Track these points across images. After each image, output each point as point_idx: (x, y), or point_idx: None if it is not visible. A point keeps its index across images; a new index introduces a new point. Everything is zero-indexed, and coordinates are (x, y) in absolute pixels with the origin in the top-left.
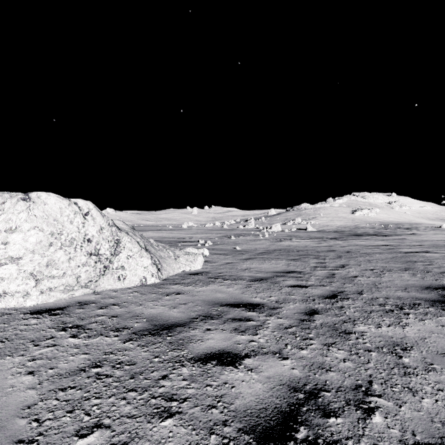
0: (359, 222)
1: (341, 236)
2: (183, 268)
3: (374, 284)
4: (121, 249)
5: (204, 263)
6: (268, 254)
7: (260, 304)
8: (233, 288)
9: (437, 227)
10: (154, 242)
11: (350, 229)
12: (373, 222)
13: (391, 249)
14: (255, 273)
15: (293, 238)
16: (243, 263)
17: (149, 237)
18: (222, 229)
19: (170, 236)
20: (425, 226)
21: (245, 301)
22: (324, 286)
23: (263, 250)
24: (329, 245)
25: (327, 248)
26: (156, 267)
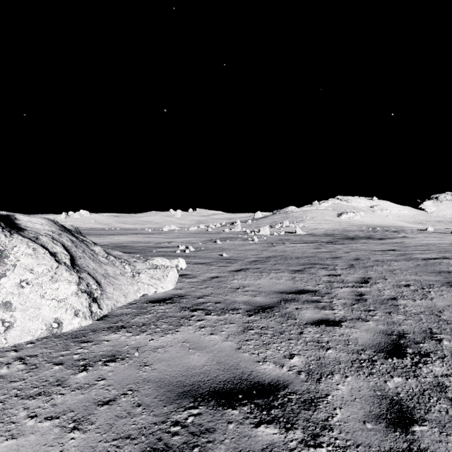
0: (346, 225)
1: (335, 240)
2: (144, 290)
3: (433, 312)
4: (6, 269)
5: (180, 278)
6: (263, 263)
7: (278, 385)
8: (222, 335)
9: (422, 230)
10: (102, 251)
11: (339, 232)
12: (359, 225)
13: (403, 254)
14: (252, 296)
15: (286, 242)
16: (233, 278)
17: (120, 242)
18: (207, 233)
19: (145, 240)
20: (410, 229)
21: (247, 376)
22: (365, 321)
23: (255, 257)
24: (329, 250)
25: (330, 254)
26: (89, 296)
